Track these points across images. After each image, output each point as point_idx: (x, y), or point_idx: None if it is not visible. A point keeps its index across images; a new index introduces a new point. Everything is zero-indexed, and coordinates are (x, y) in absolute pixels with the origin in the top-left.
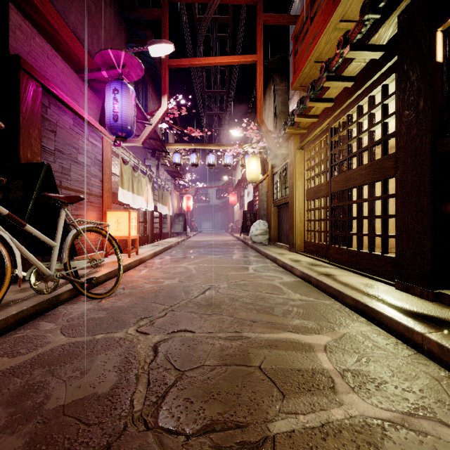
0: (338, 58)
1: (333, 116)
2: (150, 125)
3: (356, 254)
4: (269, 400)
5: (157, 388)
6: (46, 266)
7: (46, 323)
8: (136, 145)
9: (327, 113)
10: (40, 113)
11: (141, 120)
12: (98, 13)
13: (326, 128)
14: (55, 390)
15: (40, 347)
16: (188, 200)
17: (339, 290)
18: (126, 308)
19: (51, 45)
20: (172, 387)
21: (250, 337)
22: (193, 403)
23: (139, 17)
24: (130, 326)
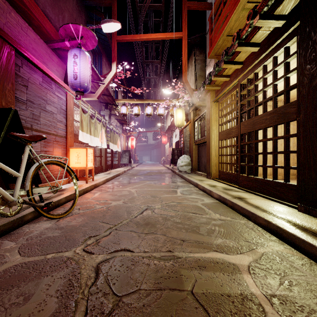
0: (248, 27)
1: (242, 75)
2: (103, 84)
3: (261, 182)
4: None
5: None
6: (10, 193)
7: (8, 242)
8: (92, 99)
9: (237, 73)
10: (13, 71)
11: (97, 81)
12: None
13: (236, 84)
14: None
15: None
16: (132, 140)
17: (252, 211)
18: (78, 227)
19: (25, 20)
20: None
21: (181, 257)
22: None
23: (95, 4)
24: (78, 245)
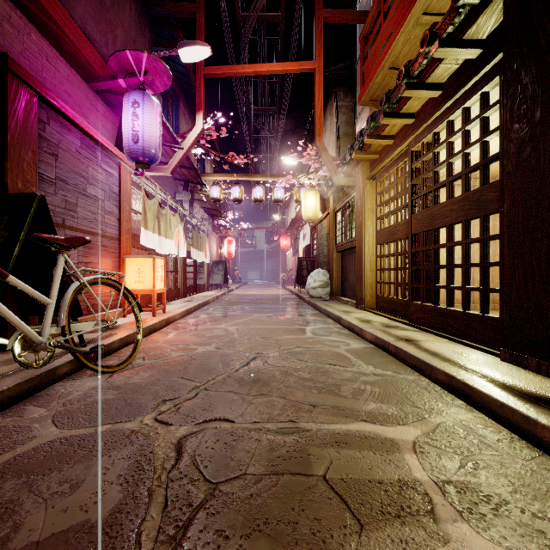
0: (422, 59)
1: (414, 135)
2: (181, 149)
3: (445, 314)
4: (340, 533)
5: (178, 512)
6: (36, 330)
7: (34, 408)
8: (163, 174)
9: (406, 132)
10: (35, 130)
11: (170, 143)
12: (114, 7)
13: (405, 151)
14: (30, 516)
15: (20, 445)
16: (229, 244)
17: (427, 361)
18: (145, 386)
19: (53, 45)
20: (199, 511)
21: (310, 430)
22: (229, 539)
23: (167, 13)
24: (147, 413)
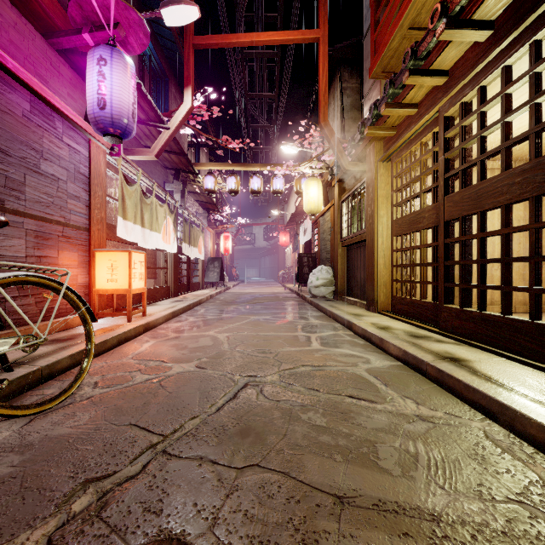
0: None
1: (449, 96)
2: (168, 130)
3: (500, 323)
4: None
5: None
6: None
7: None
8: (147, 158)
9: (434, 97)
10: None
11: (154, 122)
12: None
13: (433, 120)
14: None
15: None
16: (226, 239)
17: (502, 401)
18: (71, 443)
19: None
20: None
21: None
22: None
23: None
24: (43, 519)
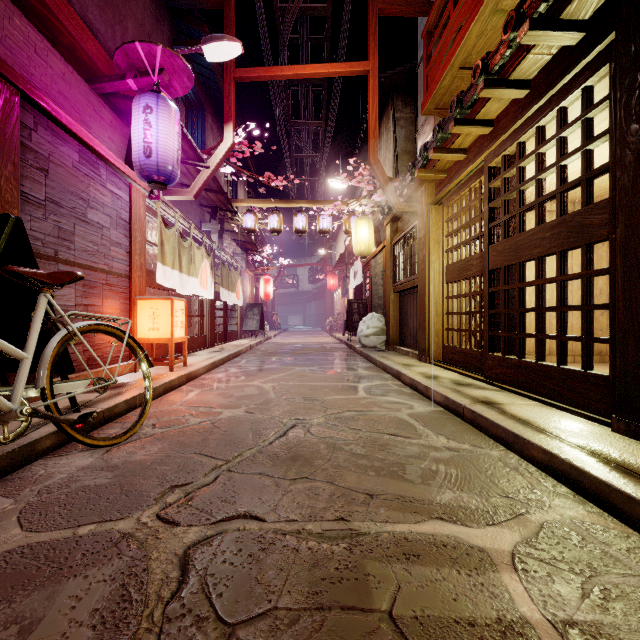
0: (505, 48)
1: (493, 147)
2: (207, 169)
3: (534, 369)
4: None
5: None
6: (5, 393)
7: None
8: (185, 199)
9: (481, 144)
10: (17, 138)
11: (193, 161)
12: None
13: (480, 168)
14: None
15: None
16: (266, 283)
17: (516, 432)
18: (150, 465)
19: (45, 35)
20: None
21: (367, 533)
22: None
23: (190, 4)
24: (148, 506)
